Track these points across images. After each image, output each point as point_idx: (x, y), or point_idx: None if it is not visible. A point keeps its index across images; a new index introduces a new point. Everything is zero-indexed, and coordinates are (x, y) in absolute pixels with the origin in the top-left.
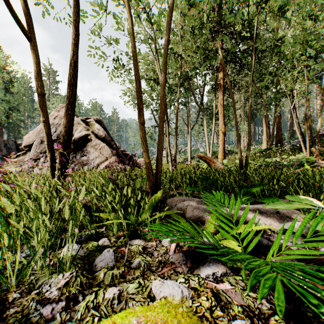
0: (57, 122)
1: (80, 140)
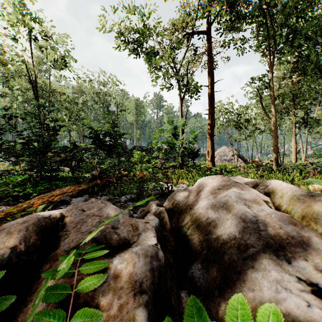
0: (223, 150)
1: (231, 156)
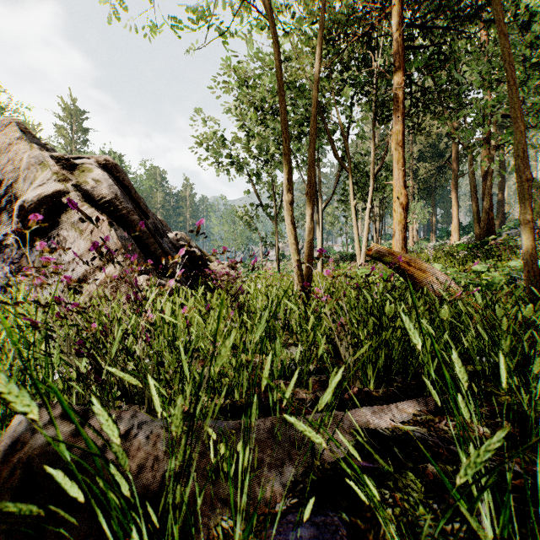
0: None
1: (39, 207)
